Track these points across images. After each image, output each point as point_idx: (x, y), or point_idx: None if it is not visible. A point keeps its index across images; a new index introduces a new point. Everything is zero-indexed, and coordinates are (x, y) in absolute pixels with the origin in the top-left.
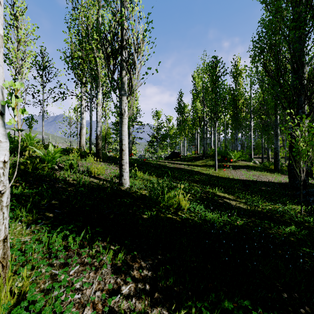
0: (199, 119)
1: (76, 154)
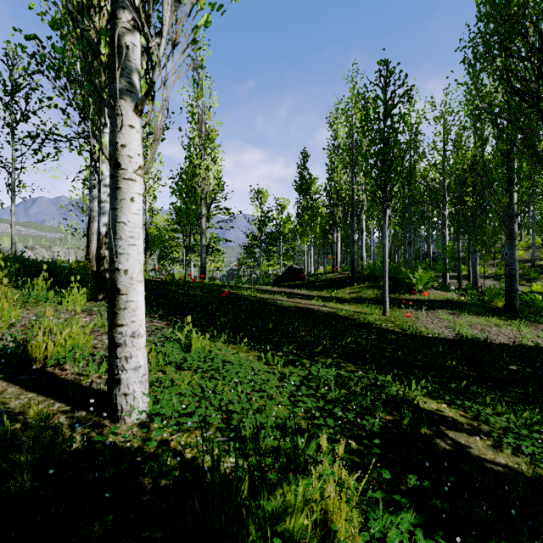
0: (344, 203)
1: (43, 285)
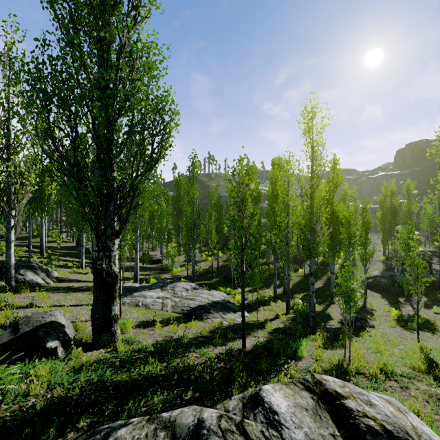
0: None
1: None
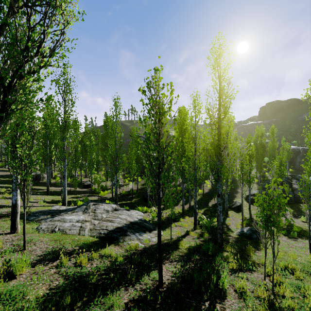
0: None
1: None
